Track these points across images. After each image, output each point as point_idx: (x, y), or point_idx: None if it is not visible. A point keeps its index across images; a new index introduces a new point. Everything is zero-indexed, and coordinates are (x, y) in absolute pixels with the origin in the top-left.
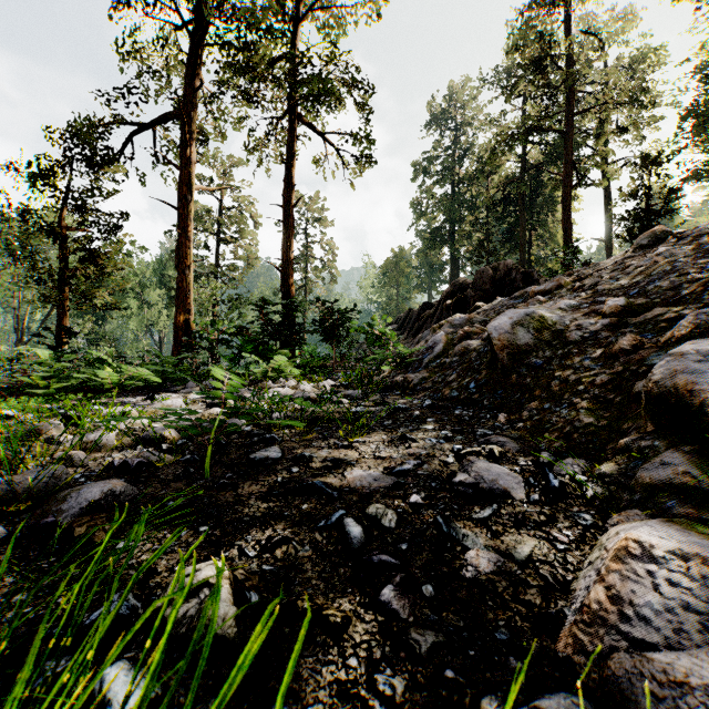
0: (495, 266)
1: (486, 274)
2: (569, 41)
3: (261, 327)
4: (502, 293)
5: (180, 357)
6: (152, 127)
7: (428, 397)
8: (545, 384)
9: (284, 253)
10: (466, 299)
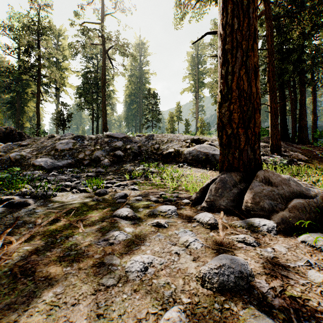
0: (6, 127)
1: (2, 130)
2: (39, 48)
3: None
4: (9, 138)
5: None
6: None
7: None
8: (22, 165)
9: None
10: None
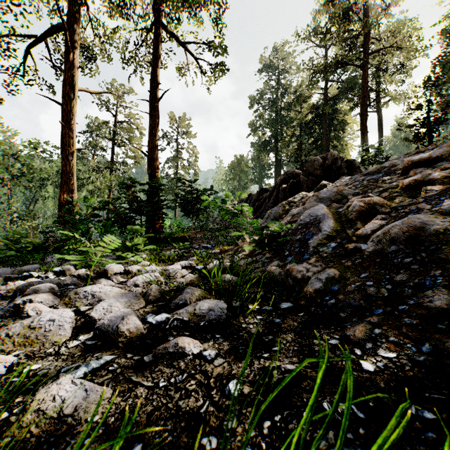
0: (323, 156)
1: (317, 162)
2: (366, 0)
3: (128, 203)
4: (330, 177)
5: (37, 231)
6: (41, 38)
7: (387, 346)
8: None
9: (150, 140)
10: (299, 183)
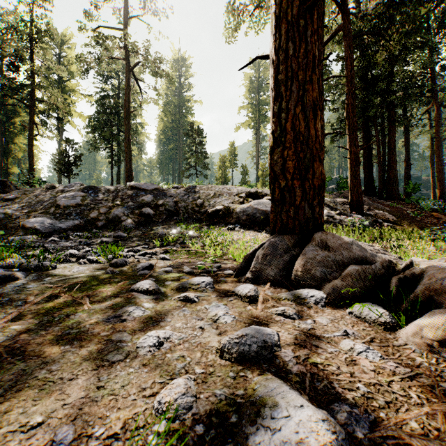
0: None
1: None
2: (33, 60)
3: None
4: None
5: None
6: None
7: None
8: (7, 227)
9: None
10: None
